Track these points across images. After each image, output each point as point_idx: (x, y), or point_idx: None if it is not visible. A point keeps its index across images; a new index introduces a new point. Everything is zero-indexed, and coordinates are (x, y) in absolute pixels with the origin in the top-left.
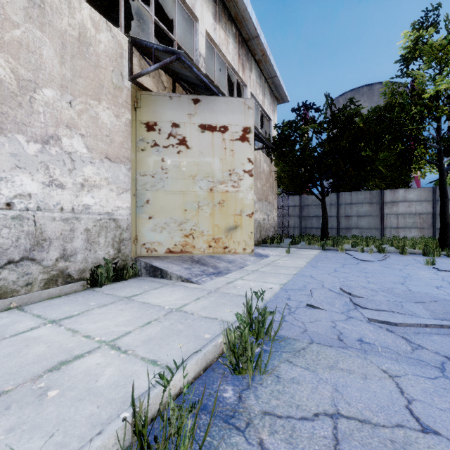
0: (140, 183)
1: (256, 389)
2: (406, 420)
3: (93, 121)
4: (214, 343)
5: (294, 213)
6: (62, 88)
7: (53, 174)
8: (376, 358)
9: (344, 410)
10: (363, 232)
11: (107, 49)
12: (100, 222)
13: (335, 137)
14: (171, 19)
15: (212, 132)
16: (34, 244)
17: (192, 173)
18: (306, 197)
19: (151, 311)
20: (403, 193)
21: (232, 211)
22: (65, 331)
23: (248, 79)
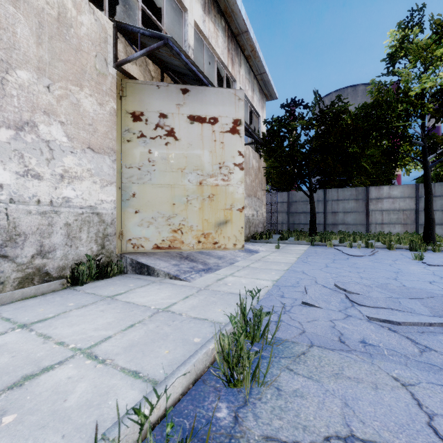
0: (125, 175)
1: (254, 406)
2: (431, 442)
3: (74, 109)
4: (205, 350)
5: (282, 209)
6: (39, 70)
7: (29, 163)
8: (384, 363)
9: (359, 432)
10: (349, 228)
11: (89, 32)
12: (82, 216)
13: (323, 134)
14: (159, 10)
15: (202, 123)
16: (6, 239)
17: (180, 165)
18: (294, 194)
19: (135, 311)
20: (387, 189)
21: (222, 206)
22: (35, 337)
23: (237, 74)
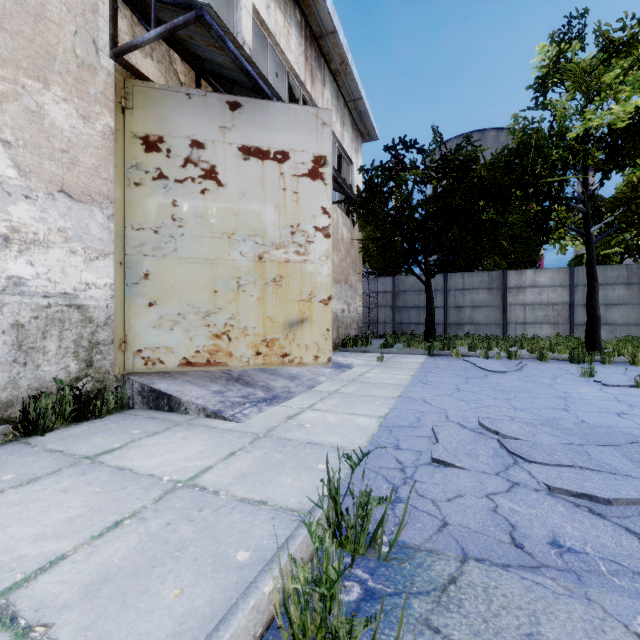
0: (132, 242)
1: None
2: None
3: (32, 120)
4: (254, 600)
5: (384, 302)
6: None
7: None
8: (610, 599)
9: None
10: (479, 329)
11: None
12: (47, 311)
13: (444, 192)
14: None
15: (262, 160)
16: None
17: (227, 228)
18: (402, 280)
19: (131, 489)
20: (532, 275)
21: (296, 295)
22: None
23: (320, 97)
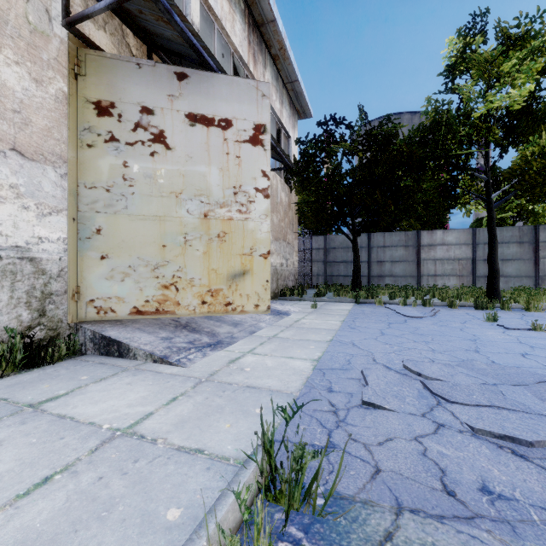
0: (85, 200)
1: None
2: None
3: None
4: None
5: (317, 257)
6: None
7: None
8: None
9: None
10: (397, 280)
11: None
12: None
13: (369, 162)
14: None
15: (207, 127)
16: None
17: (175, 188)
18: (333, 238)
19: (68, 440)
20: (441, 234)
21: (238, 249)
22: None
23: (261, 78)
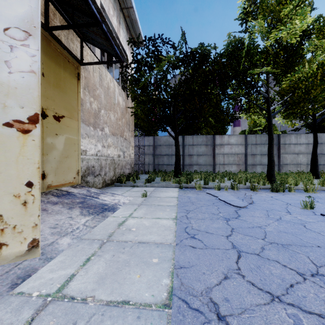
0: None
1: None
2: None
3: None
4: None
5: (149, 152)
6: None
7: None
8: None
9: None
10: (201, 168)
11: None
12: None
13: (187, 79)
14: None
15: None
16: None
17: None
18: (159, 138)
19: None
20: (227, 138)
21: None
22: None
23: None
